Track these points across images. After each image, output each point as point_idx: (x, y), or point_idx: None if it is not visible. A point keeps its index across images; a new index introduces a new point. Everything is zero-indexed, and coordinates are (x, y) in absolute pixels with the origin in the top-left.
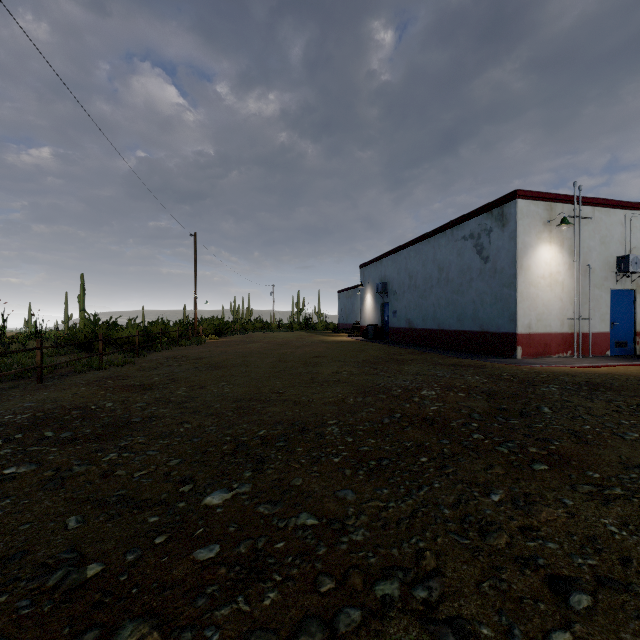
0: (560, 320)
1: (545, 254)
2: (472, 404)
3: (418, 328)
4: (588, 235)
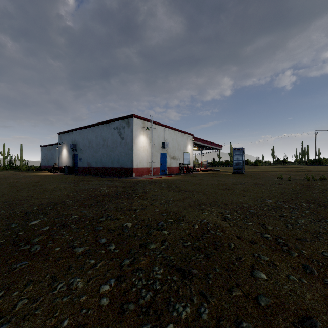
0: (146, 163)
1: (142, 139)
2: (118, 190)
3: (93, 167)
4: (154, 134)
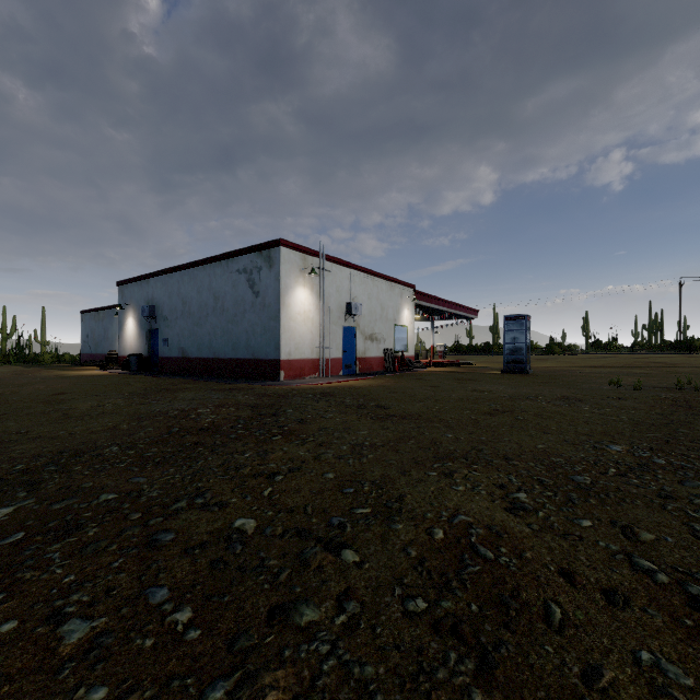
0: (311, 349)
1: (301, 295)
2: (240, 414)
3: (193, 357)
4: (329, 284)
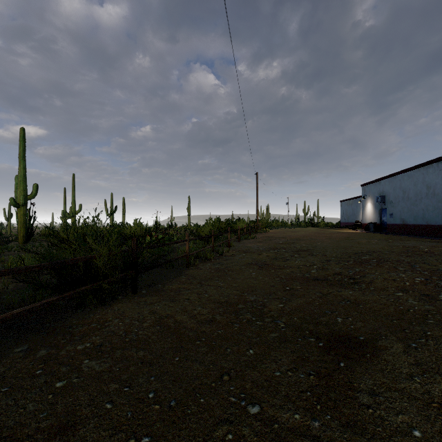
0: None
1: None
2: None
3: (410, 224)
4: None
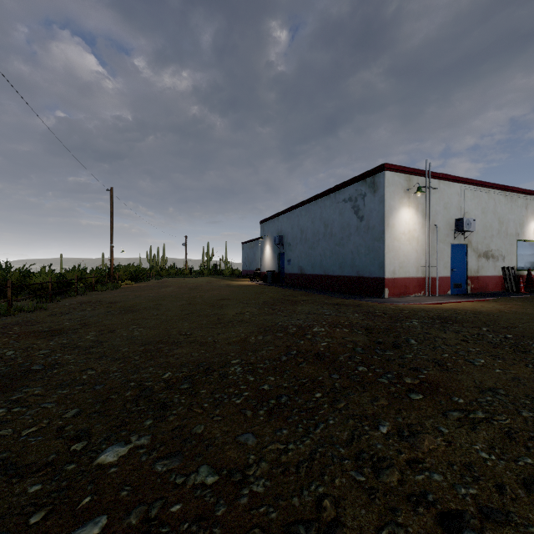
0: (416, 267)
1: (405, 215)
2: (355, 339)
3: (308, 274)
4: (435, 202)
